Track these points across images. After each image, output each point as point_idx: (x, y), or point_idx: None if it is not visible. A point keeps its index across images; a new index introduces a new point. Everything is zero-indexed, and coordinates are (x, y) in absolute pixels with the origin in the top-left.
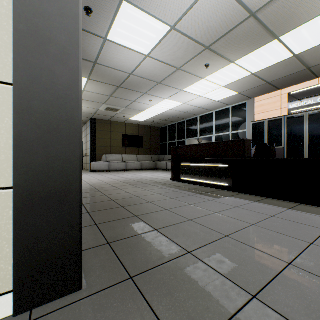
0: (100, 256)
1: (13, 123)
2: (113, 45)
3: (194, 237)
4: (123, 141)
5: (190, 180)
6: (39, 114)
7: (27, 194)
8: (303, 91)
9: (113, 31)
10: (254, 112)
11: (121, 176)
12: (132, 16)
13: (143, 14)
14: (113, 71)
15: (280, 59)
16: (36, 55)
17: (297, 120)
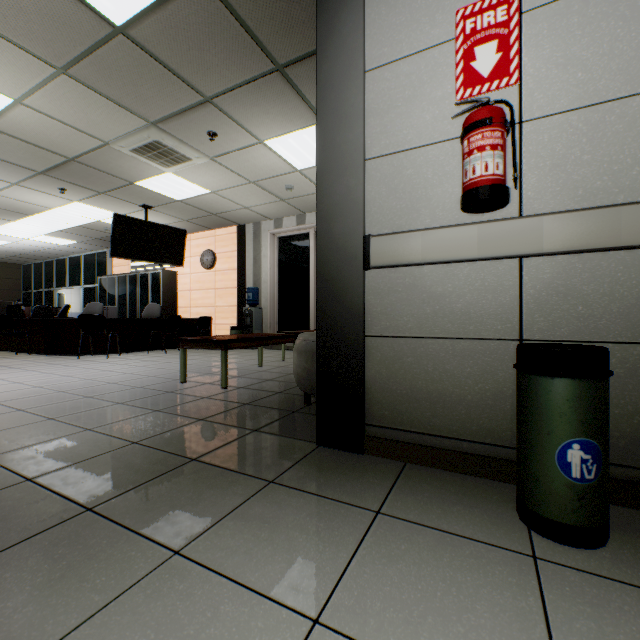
0: None
1: None
2: None
3: None
4: None
5: None
6: None
7: None
8: None
9: None
10: (113, 264)
11: None
12: None
13: None
14: None
15: (69, 226)
16: None
17: (124, 280)
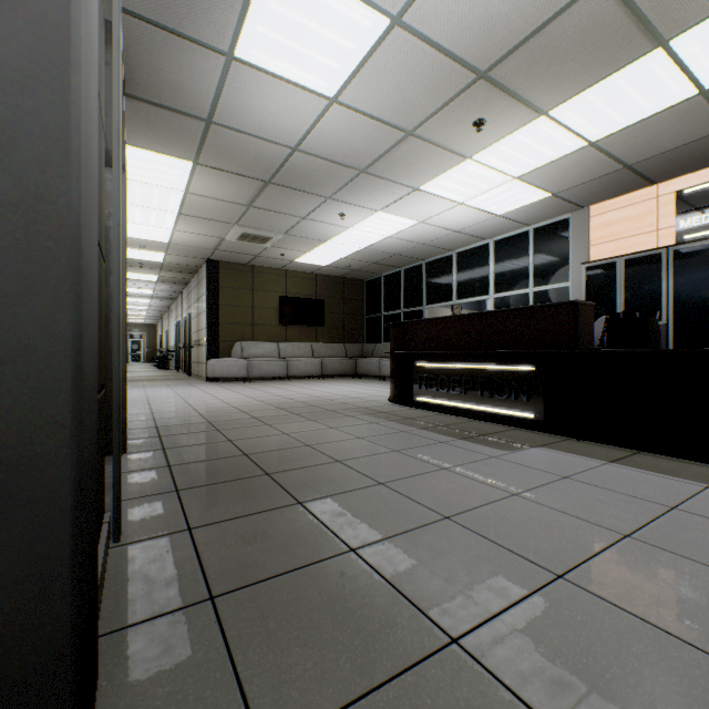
0: (176, 652)
1: None
2: (250, 74)
3: (463, 578)
4: (280, 312)
5: (438, 402)
6: None
7: None
8: None
9: (249, 35)
10: (590, 240)
11: (274, 391)
12: None
13: None
14: (252, 142)
15: (665, 103)
16: None
17: (702, 256)
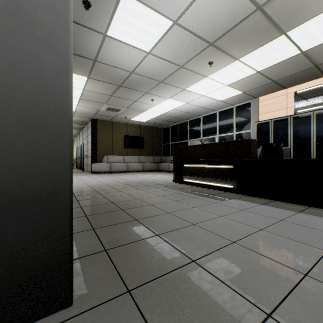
0: (95, 265)
1: None
2: (113, 42)
3: (198, 243)
4: (124, 142)
5: (193, 181)
6: (22, 105)
7: (7, 197)
8: (310, 90)
9: (113, 27)
10: (259, 112)
11: (122, 177)
12: (133, 10)
13: (144, 8)
14: (113, 69)
15: (287, 56)
16: (17, 37)
17: (304, 119)
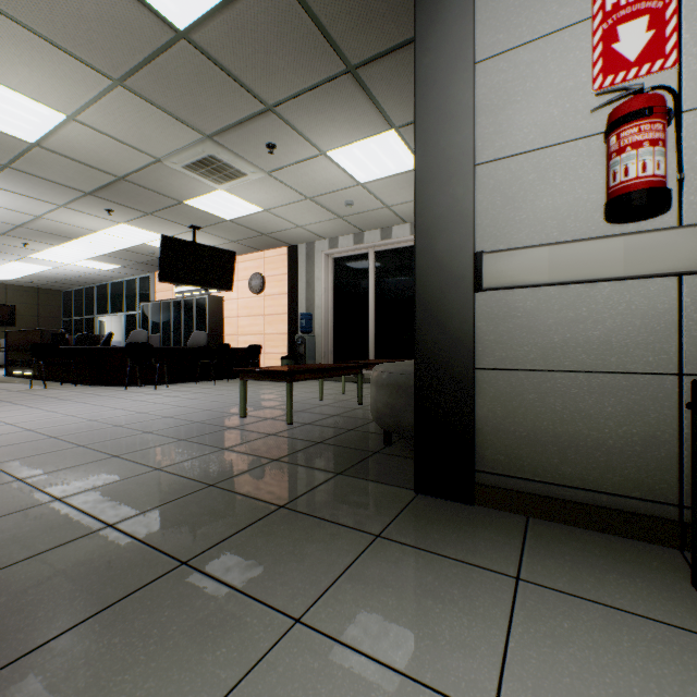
0: None
1: None
2: None
3: None
4: None
5: (16, 372)
6: None
7: None
8: None
9: None
10: (156, 289)
11: None
12: None
13: None
14: None
15: (113, 250)
16: None
17: (168, 307)
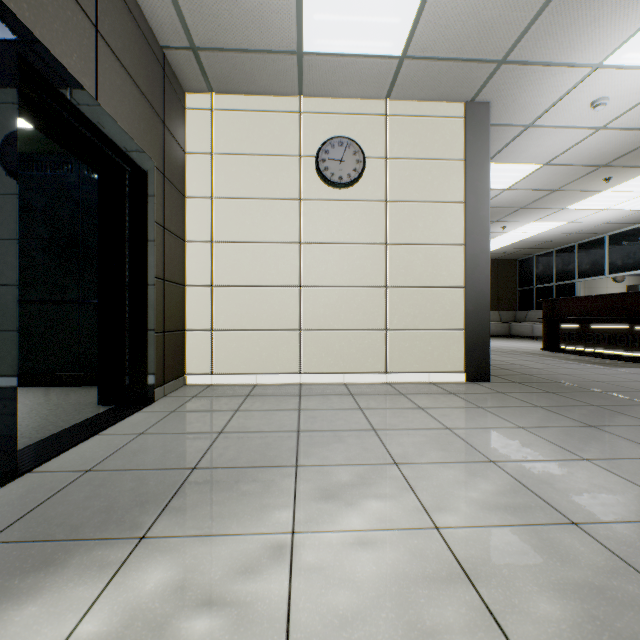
0: (490, 377)
1: (465, 304)
2: None
3: (564, 379)
4: None
5: (577, 349)
6: (474, 299)
7: (470, 333)
8: None
9: None
10: None
11: None
12: (493, 169)
13: (506, 165)
14: None
15: None
16: (473, 274)
17: None
